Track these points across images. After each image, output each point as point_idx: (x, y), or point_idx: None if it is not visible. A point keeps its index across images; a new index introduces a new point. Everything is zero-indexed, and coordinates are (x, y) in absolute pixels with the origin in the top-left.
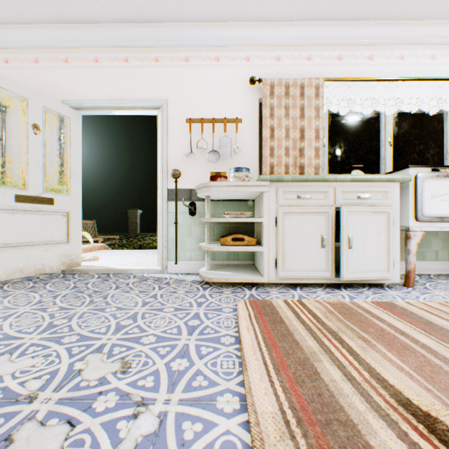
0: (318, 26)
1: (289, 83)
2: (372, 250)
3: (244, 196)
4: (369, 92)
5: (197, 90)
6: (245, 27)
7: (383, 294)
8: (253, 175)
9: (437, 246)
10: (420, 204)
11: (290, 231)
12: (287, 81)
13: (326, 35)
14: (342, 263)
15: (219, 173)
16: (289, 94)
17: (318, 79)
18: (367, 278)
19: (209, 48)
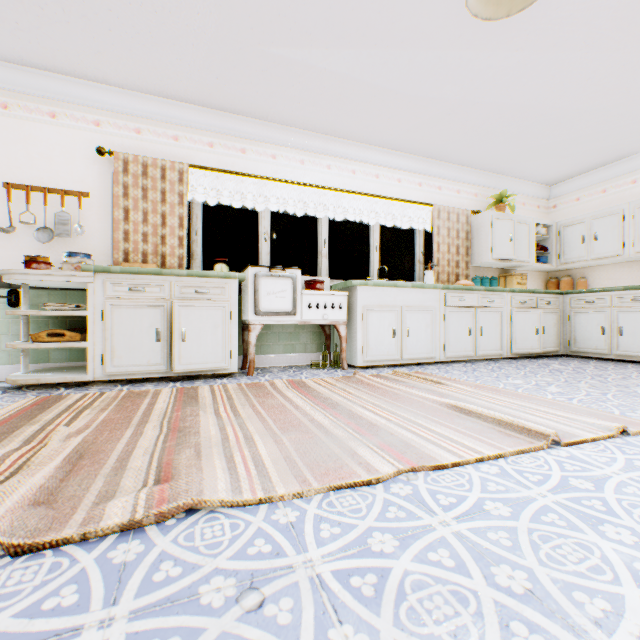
0: (184, 107)
1: (148, 163)
2: (209, 343)
3: (82, 286)
4: (243, 185)
5: (22, 148)
6: (90, 86)
7: (211, 382)
8: (106, 261)
9: (307, 339)
10: (259, 300)
11: (121, 325)
12: (147, 159)
13: (194, 118)
14: (173, 356)
15: (36, 258)
16: (149, 174)
17: (183, 164)
18: (202, 369)
19: (41, 98)
